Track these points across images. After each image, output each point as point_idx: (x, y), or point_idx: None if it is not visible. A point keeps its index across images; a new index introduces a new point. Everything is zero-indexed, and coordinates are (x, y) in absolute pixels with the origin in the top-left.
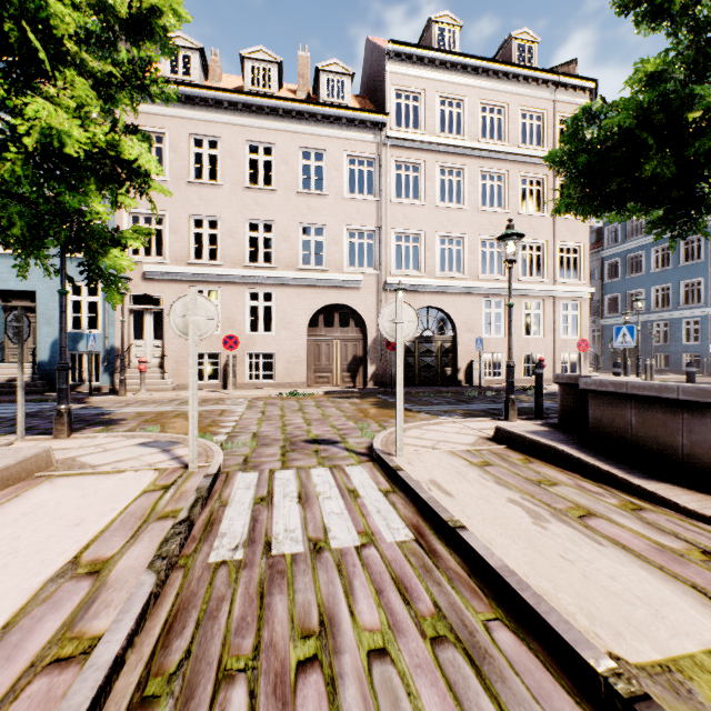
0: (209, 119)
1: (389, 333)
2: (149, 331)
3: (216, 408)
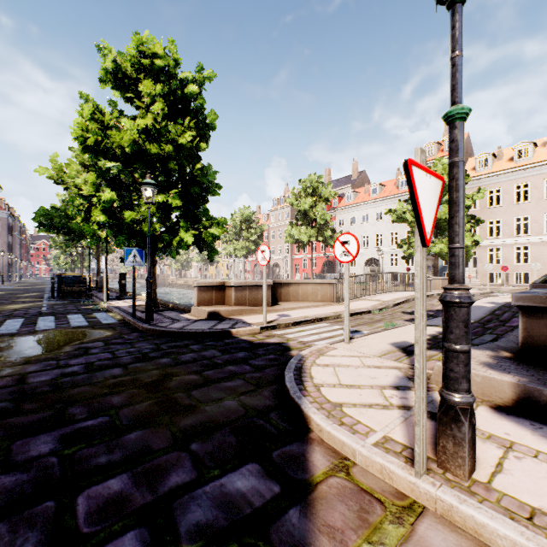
0: (495, 182)
1: (532, 269)
2: (470, 265)
3: (496, 289)
